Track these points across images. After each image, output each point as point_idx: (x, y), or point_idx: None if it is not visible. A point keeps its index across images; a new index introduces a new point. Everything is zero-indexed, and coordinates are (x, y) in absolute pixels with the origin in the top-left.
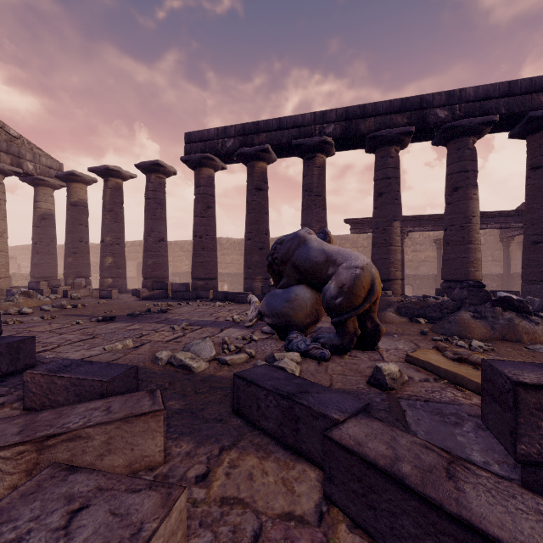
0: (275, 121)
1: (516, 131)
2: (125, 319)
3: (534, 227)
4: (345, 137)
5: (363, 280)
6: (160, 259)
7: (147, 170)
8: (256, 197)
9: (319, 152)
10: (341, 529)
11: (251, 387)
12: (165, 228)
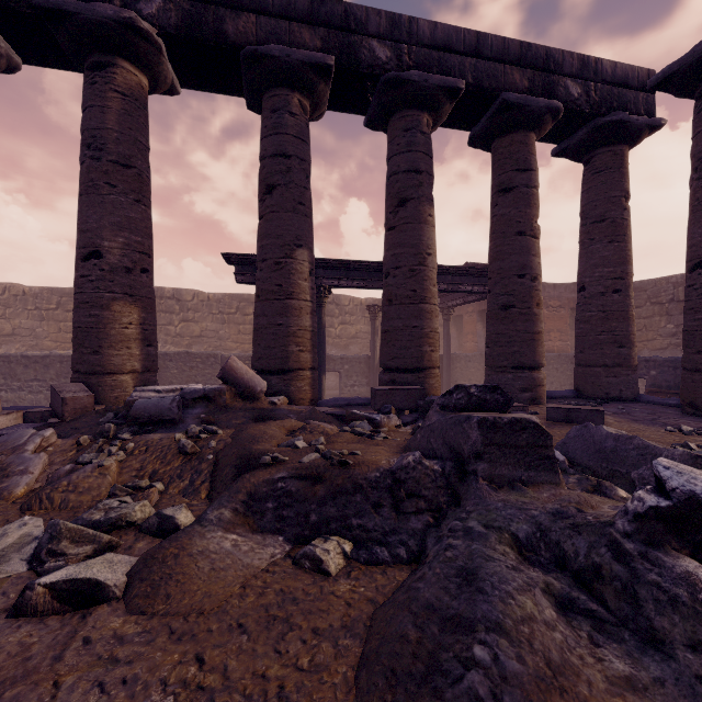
0: None
1: (481, 127)
2: None
3: (504, 283)
4: (191, 39)
5: None
6: None
7: None
8: None
9: (124, 56)
10: None
11: None
12: None
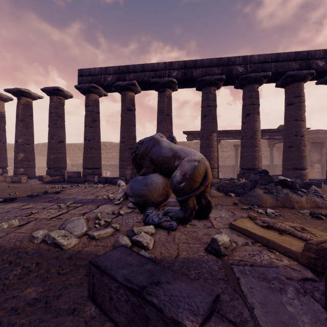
0: (140, 66)
1: (279, 82)
2: (24, 199)
3: (289, 138)
4: (184, 79)
5: (200, 170)
6: (60, 155)
7: (50, 93)
8: (127, 114)
9: (168, 87)
10: None
11: (104, 276)
12: (64, 134)
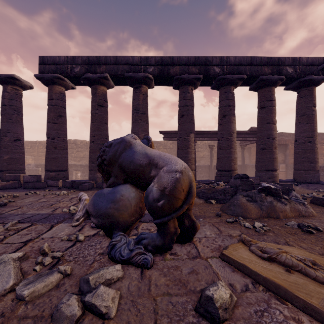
0: (112, 58)
1: (253, 86)
2: None
3: (261, 140)
4: (161, 76)
5: (182, 183)
6: (16, 155)
7: (3, 82)
8: (98, 111)
9: (143, 84)
10: None
11: None
12: (22, 130)
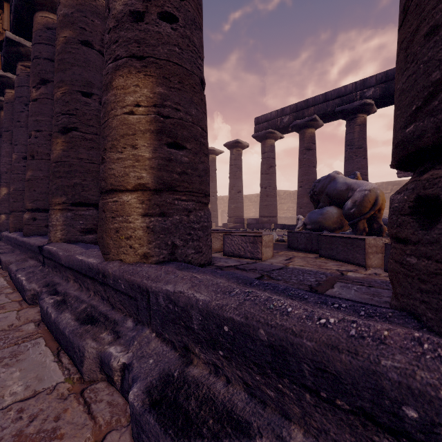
0: (321, 96)
1: None
2: None
3: None
4: (385, 96)
5: (369, 197)
6: (239, 204)
7: (230, 147)
8: (306, 155)
9: (360, 113)
10: (322, 258)
11: (294, 234)
12: (242, 184)
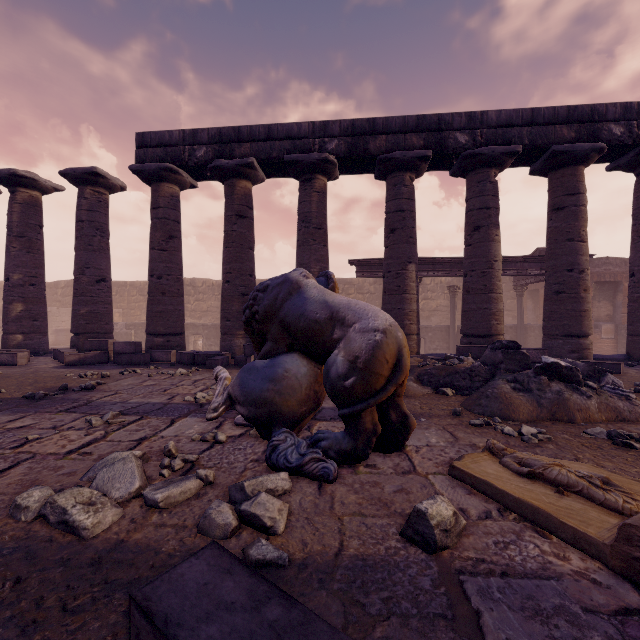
0: (262, 128)
1: (538, 166)
2: (15, 406)
3: (556, 275)
4: (351, 157)
5: (386, 350)
6: (100, 306)
7: (78, 181)
8: (237, 226)
9: (319, 173)
10: None
11: None
12: (108, 264)
